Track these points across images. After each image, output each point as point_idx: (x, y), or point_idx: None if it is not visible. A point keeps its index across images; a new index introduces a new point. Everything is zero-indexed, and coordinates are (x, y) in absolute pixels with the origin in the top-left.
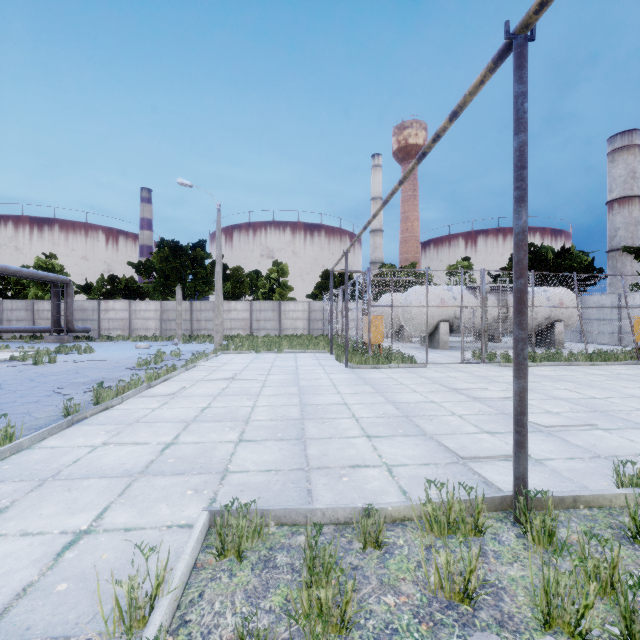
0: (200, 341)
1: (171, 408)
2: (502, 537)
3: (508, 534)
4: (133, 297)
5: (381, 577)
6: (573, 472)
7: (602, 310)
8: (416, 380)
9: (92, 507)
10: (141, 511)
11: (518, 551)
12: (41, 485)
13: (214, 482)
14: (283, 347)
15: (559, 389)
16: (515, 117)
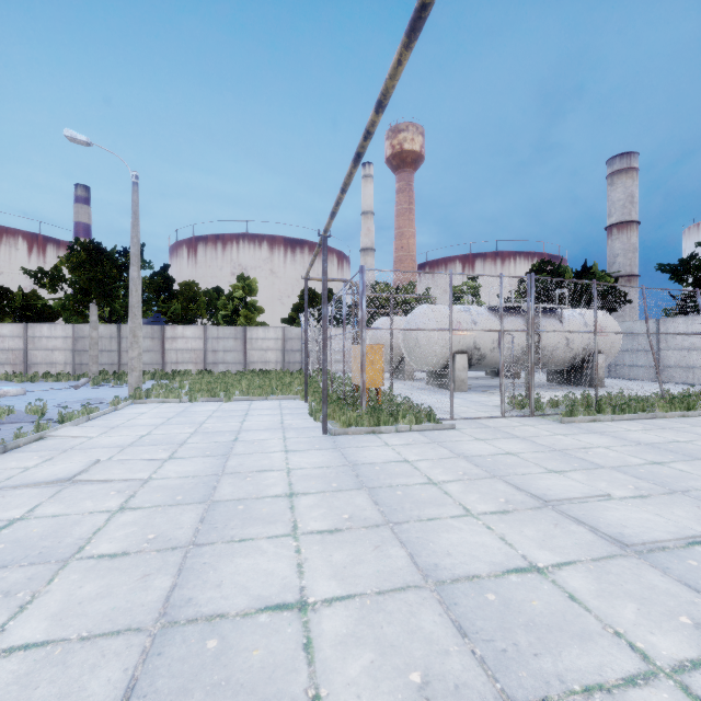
0: (120, 381)
1: None
2: None
3: None
4: (35, 319)
5: None
6: None
7: (636, 339)
8: (453, 467)
9: None
10: None
11: None
12: None
13: None
14: (235, 391)
15: None
16: None
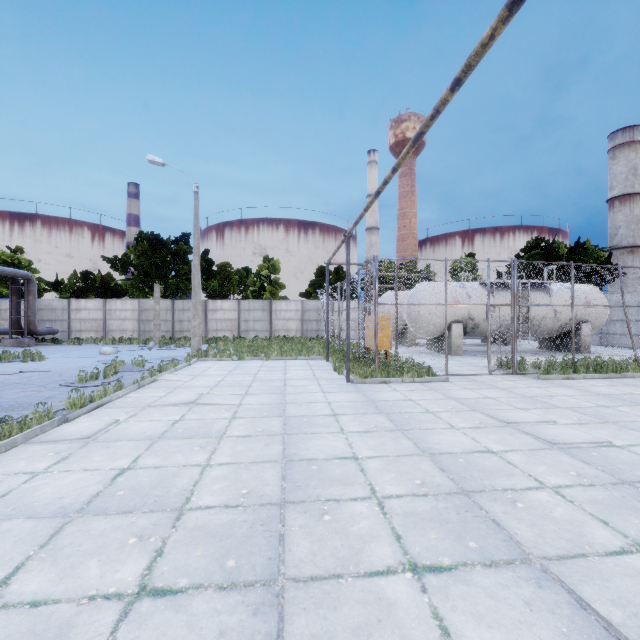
0: (179, 345)
1: (65, 472)
2: None
3: None
4: (109, 295)
5: None
6: None
7: (626, 310)
8: (445, 404)
9: None
10: None
11: None
12: None
13: None
14: (271, 353)
15: None
16: None
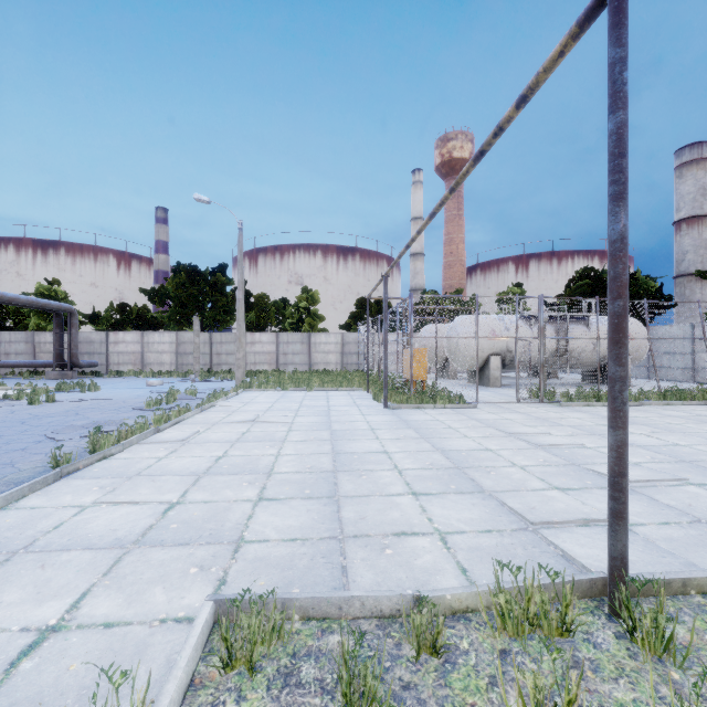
0: (220, 377)
1: (180, 457)
2: (597, 638)
3: (604, 633)
4: (146, 328)
5: (442, 701)
6: (672, 542)
7: (673, 342)
8: (466, 423)
9: (67, 591)
10: (129, 597)
11: (622, 660)
12: (8, 560)
13: (225, 556)
14: (313, 384)
15: (634, 434)
16: (611, 90)
